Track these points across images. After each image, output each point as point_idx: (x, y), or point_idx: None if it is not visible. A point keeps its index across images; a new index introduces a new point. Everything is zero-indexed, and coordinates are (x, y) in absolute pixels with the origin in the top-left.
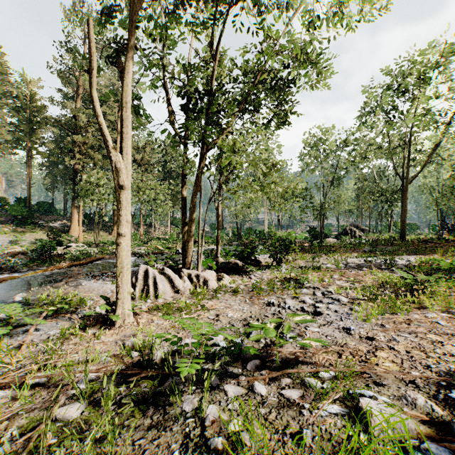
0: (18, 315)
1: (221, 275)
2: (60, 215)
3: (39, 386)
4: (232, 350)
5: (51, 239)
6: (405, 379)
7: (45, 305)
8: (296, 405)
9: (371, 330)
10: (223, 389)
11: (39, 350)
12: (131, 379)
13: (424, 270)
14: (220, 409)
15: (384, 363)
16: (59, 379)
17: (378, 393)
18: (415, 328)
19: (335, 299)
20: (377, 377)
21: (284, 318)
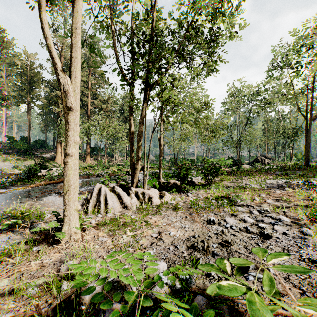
0: None
1: (163, 193)
2: (50, 148)
3: None
4: (179, 289)
5: (37, 164)
6: None
7: (8, 218)
8: None
9: None
10: None
11: None
12: None
13: None
14: None
15: None
16: None
17: None
18: None
19: (275, 219)
20: None
21: (230, 241)
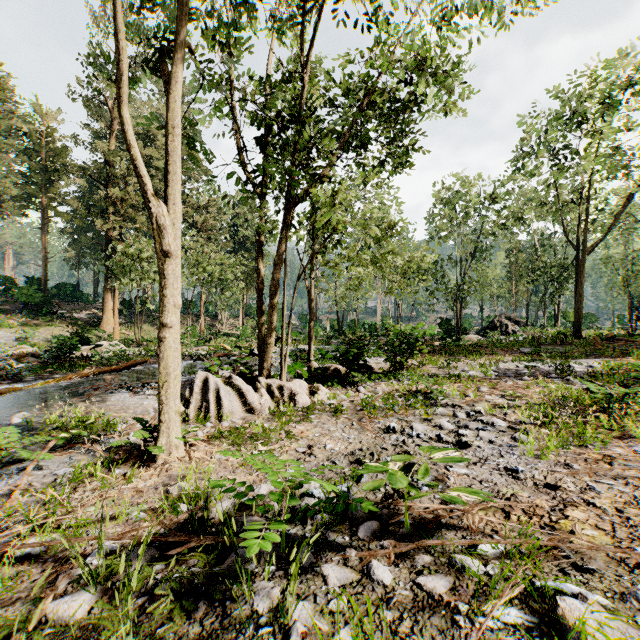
0: (12, 445)
1: (315, 387)
2: (88, 301)
3: (31, 559)
4: (334, 503)
5: (73, 334)
6: (628, 561)
7: (55, 430)
8: (445, 606)
9: (551, 473)
10: (320, 572)
11: (35, 502)
12: (173, 553)
13: (615, 380)
14: (315, 609)
15: (584, 530)
16: (63, 549)
17: (584, 586)
18: (621, 469)
19: (487, 423)
20: (577, 555)
21: (412, 452)
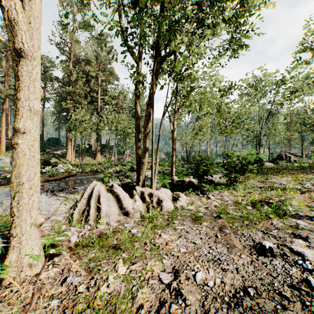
0: None
1: (177, 194)
2: (62, 146)
3: None
4: None
5: (42, 160)
6: None
7: None
8: None
9: None
10: None
11: None
12: None
13: None
14: None
15: None
16: None
17: None
18: None
19: None
20: None
21: None
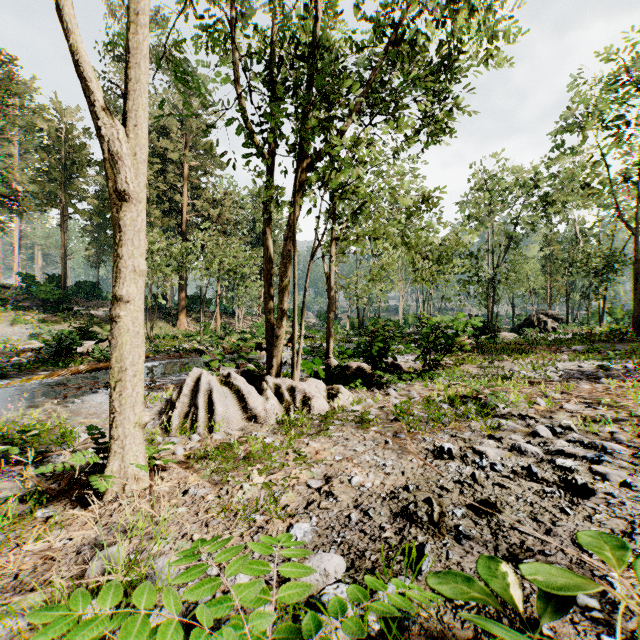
0: None
1: (335, 388)
2: (106, 299)
3: None
4: (376, 635)
5: (76, 329)
6: None
7: None
8: None
9: None
10: None
11: None
12: None
13: None
14: None
15: None
16: None
17: None
18: None
19: (593, 448)
20: None
21: (493, 500)
